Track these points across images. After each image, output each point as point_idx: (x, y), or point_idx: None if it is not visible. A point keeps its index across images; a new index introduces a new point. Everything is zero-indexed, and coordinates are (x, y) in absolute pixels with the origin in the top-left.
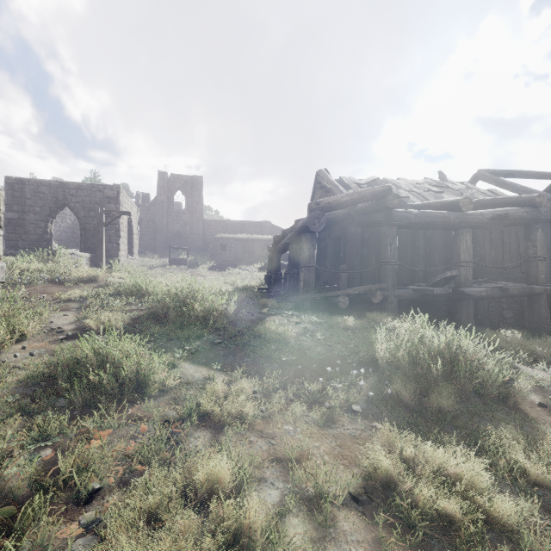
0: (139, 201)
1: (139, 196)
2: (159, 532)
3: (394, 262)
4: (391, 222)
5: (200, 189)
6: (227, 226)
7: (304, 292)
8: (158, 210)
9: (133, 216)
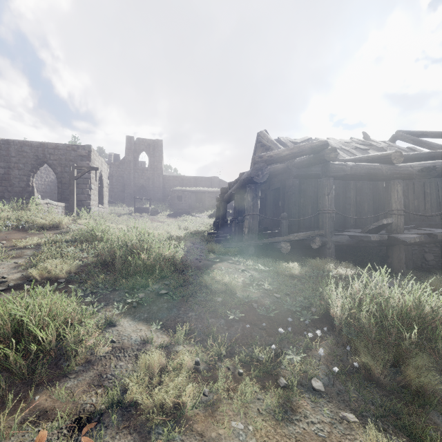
0: (111, 161)
1: (111, 156)
2: None
3: (332, 210)
4: (328, 174)
5: (160, 150)
6: (183, 181)
7: (248, 238)
8: (126, 167)
9: (103, 172)
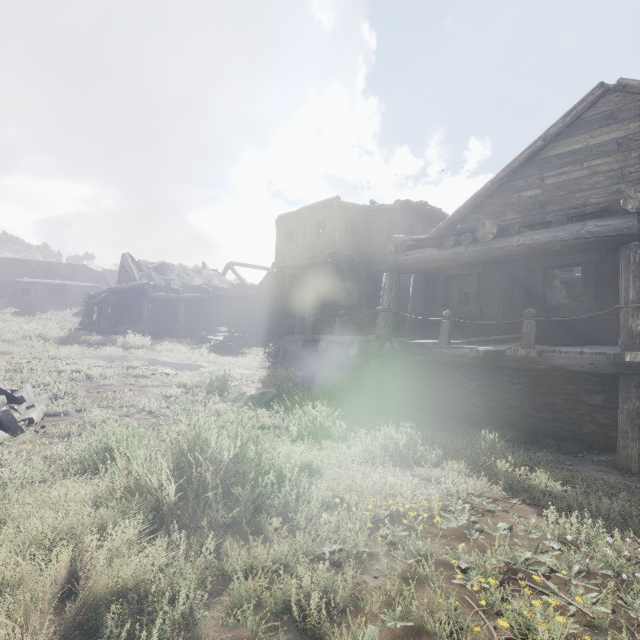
0: None
1: None
2: (69, 349)
3: (148, 315)
4: (147, 298)
5: None
6: (28, 266)
7: (103, 328)
8: None
9: None
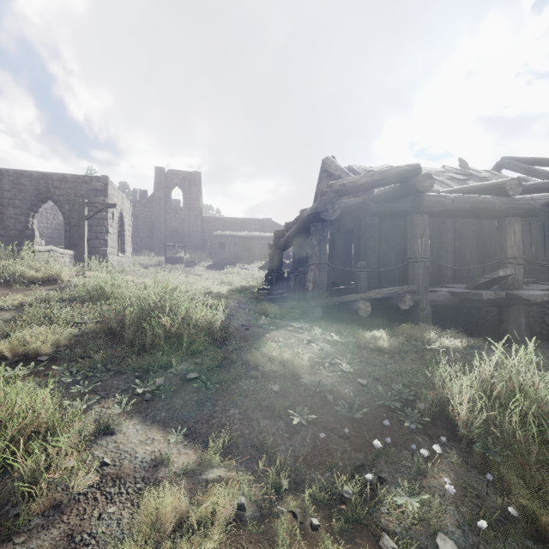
0: (136, 198)
1: (137, 193)
2: None
3: (427, 258)
4: (421, 209)
5: (198, 185)
6: (227, 224)
7: (313, 295)
8: (155, 207)
9: (124, 211)
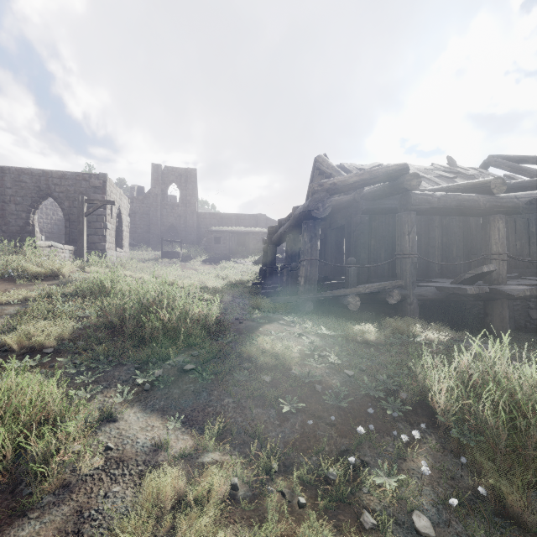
0: (133, 194)
1: (134, 189)
2: None
3: (414, 254)
4: (409, 207)
5: (194, 182)
6: (222, 219)
7: (305, 290)
8: (152, 203)
9: (122, 207)
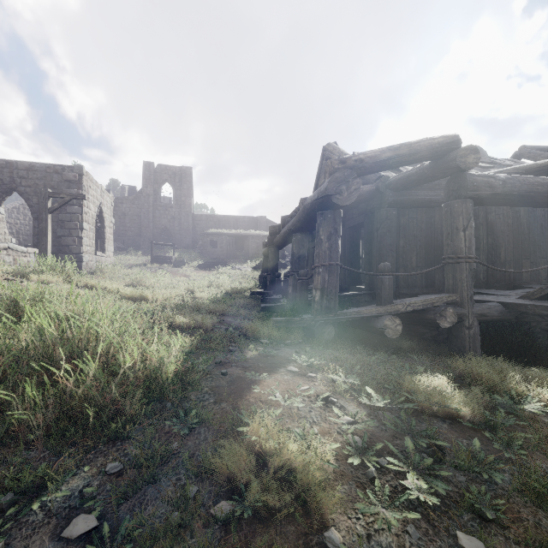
0: (124, 195)
1: (125, 189)
2: None
3: (473, 257)
4: (463, 192)
5: (189, 181)
6: (219, 222)
7: (322, 308)
8: (144, 203)
9: (104, 206)
